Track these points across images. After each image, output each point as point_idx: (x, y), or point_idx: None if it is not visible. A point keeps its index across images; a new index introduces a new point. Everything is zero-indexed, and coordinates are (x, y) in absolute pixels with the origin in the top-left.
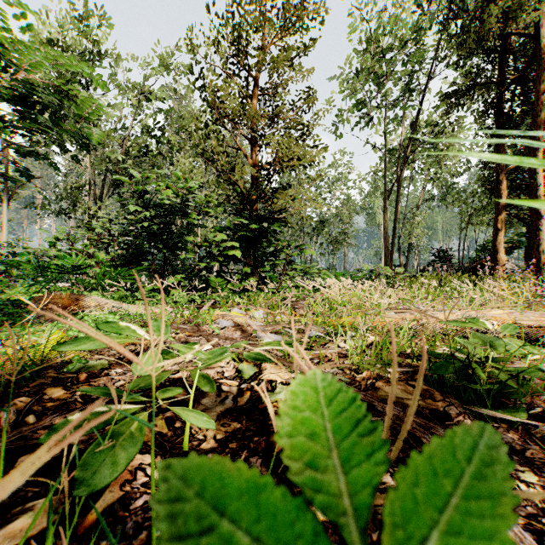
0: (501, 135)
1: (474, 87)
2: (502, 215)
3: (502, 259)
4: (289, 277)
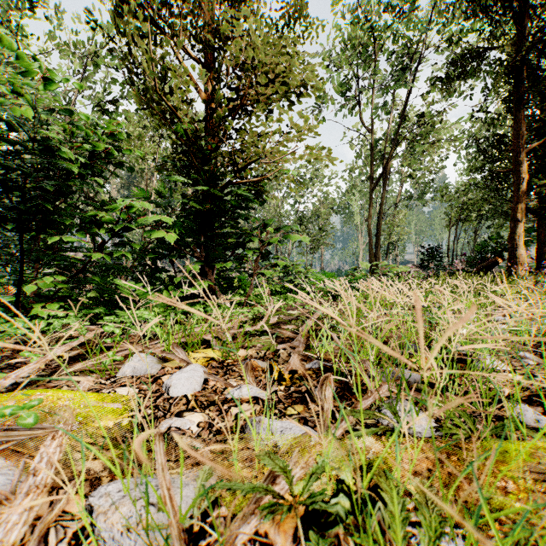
0: (520, 107)
1: (484, 52)
2: (522, 202)
3: (522, 256)
4: (264, 278)
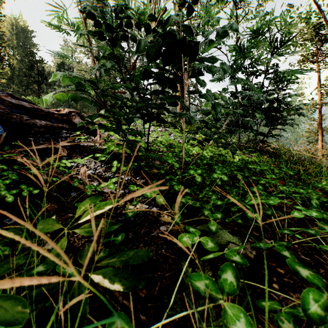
0: None
1: None
2: None
3: None
4: None
